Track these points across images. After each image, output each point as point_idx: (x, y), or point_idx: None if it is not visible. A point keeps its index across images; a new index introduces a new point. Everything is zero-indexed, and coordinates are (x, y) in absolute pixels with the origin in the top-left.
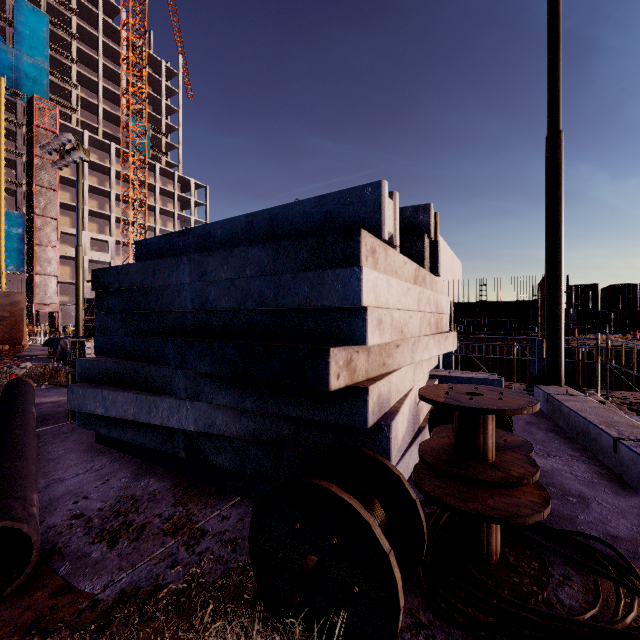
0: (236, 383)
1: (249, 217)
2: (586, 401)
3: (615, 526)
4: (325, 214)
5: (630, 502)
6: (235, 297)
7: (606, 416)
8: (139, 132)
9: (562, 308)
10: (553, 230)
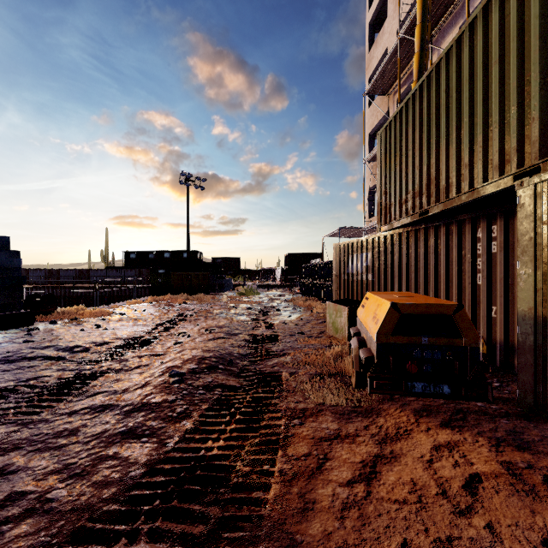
0: None
1: None
2: None
3: None
4: None
5: None
6: None
7: None
8: None
9: None
10: None
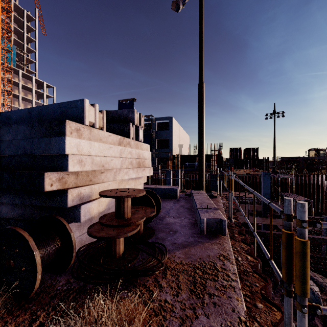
0: (11, 191)
1: (29, 109)
2: (203, 195)
3: (178, 240)
4: (62, 111)
5: (192, 231)
6: (13, 149)
7: (204, 200)
8: (7, 50)
9: (203, 157)
10: (200, 124)
